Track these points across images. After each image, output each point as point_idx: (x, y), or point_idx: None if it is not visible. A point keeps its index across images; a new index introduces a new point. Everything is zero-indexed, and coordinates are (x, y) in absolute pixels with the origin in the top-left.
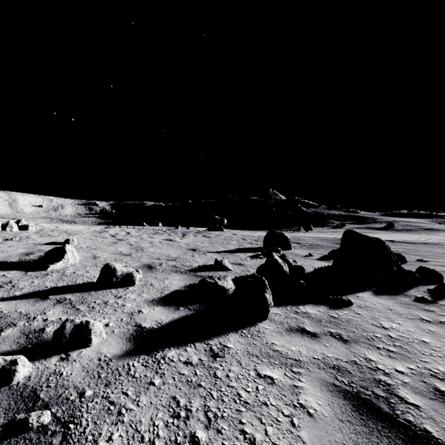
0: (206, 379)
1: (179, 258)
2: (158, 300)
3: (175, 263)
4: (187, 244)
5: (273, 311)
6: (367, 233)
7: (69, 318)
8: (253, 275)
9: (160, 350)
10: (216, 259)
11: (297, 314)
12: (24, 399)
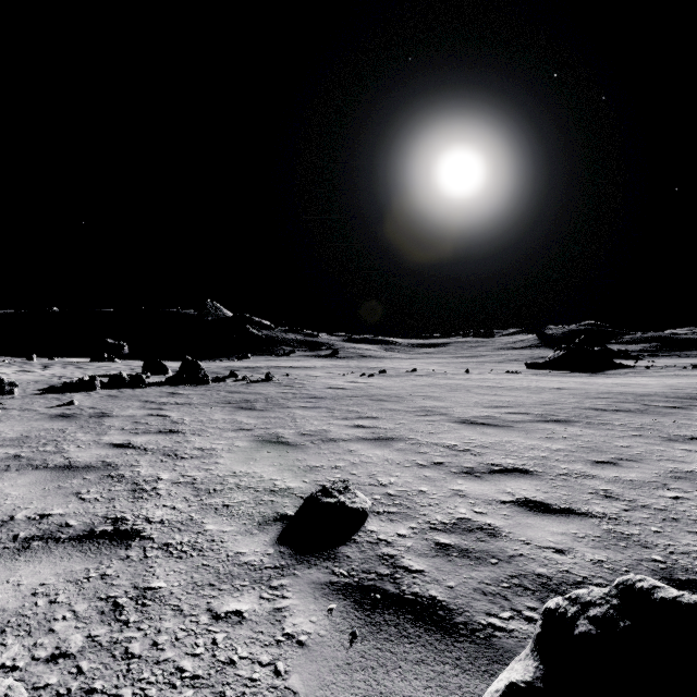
0: (63, 396)
1: (45, 380)
2: (38, 390)
3: (43, 382)
4: (52, 374)
5: (102, 390)
6: (295, 361)
7: (6, 385)
8: (100, 381)
9: (45, 395)
10: (80, 378)
11: (114, 390)
12: (5, 398)
